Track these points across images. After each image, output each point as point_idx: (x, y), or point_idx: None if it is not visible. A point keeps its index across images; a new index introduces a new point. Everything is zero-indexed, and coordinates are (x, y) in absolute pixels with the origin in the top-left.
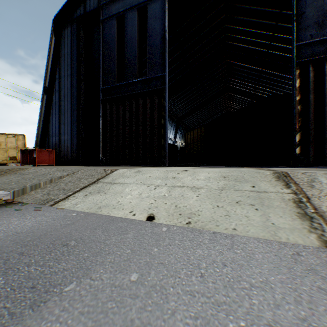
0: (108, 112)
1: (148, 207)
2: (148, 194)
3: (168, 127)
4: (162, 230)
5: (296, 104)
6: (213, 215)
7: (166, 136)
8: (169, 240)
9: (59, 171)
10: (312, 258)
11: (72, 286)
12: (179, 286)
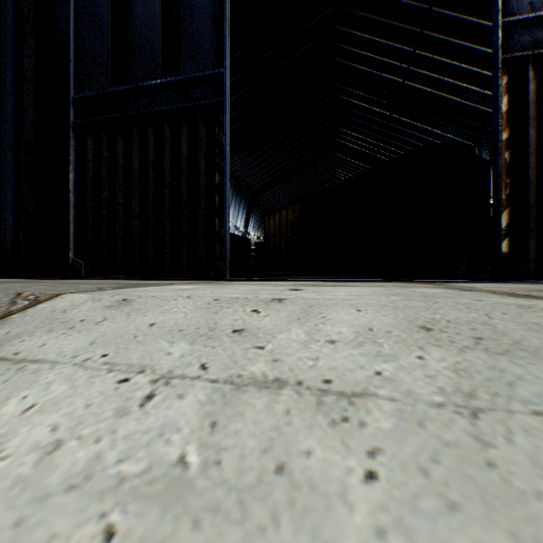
0: (89, 153)
1: None
2: (97, 449)
3: (234, 208)
4: None
5: (501, 148)
6: None
7: (226, 212)
8: None
9: None
10: None
11: None
12: None
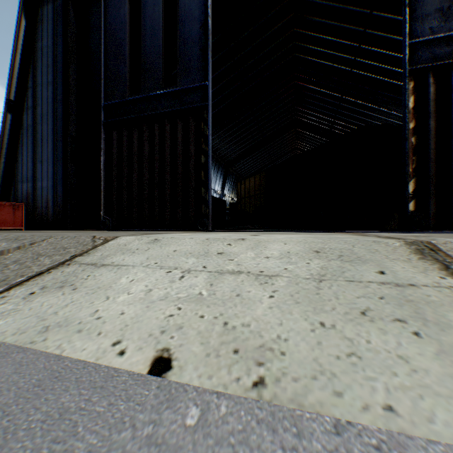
0: (114, 143)
1: (161, 328)
2: (167, 291)
3: (213, 175)
4: (186, 424)
5: (409, 134)
6: (319, 353)
7: (209, 183)
8: None
9: (6, 240)
10: None
11: None
12: None
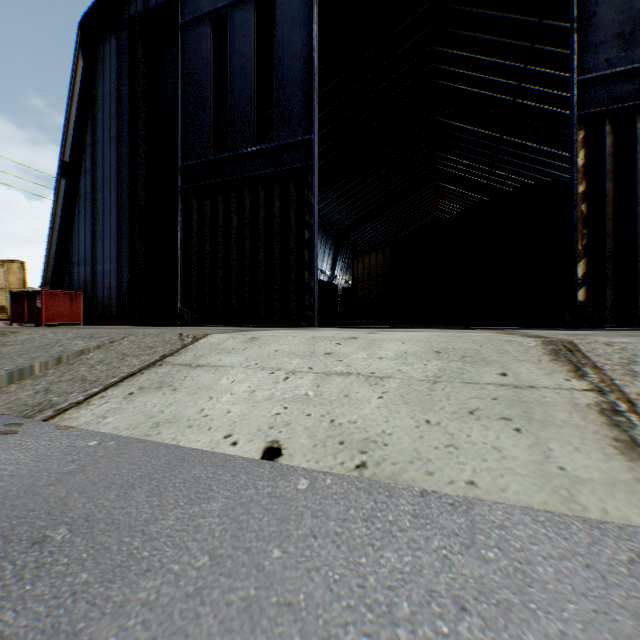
0: (194, 214)
1: (269, 425)
2: (271, 392)
3: (320, 249)
4: (298, 488)
5: (577, 201)
6: (419, 445)
7: (314, 265)
8: (313, 521)
9: (81, 338)
10: None
11: None
12: None
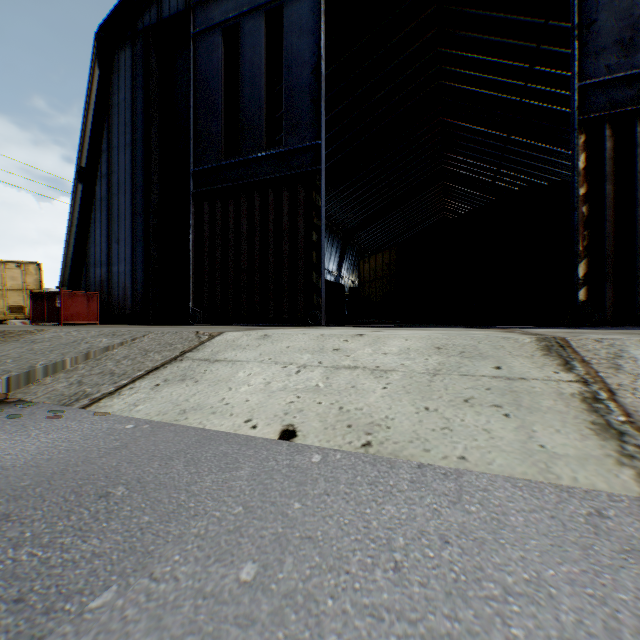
0: (205, 217)
1: (284, 411)
2: (285, 383)
3: (326, 250)
4: (312, 461)
5: (578, 203)
6: (418, 427)
7: (322, 266)
8: (326, 484)
9: (104, 336)
10: (632, 524)
11: (108, 596)
12: (347, 594)
